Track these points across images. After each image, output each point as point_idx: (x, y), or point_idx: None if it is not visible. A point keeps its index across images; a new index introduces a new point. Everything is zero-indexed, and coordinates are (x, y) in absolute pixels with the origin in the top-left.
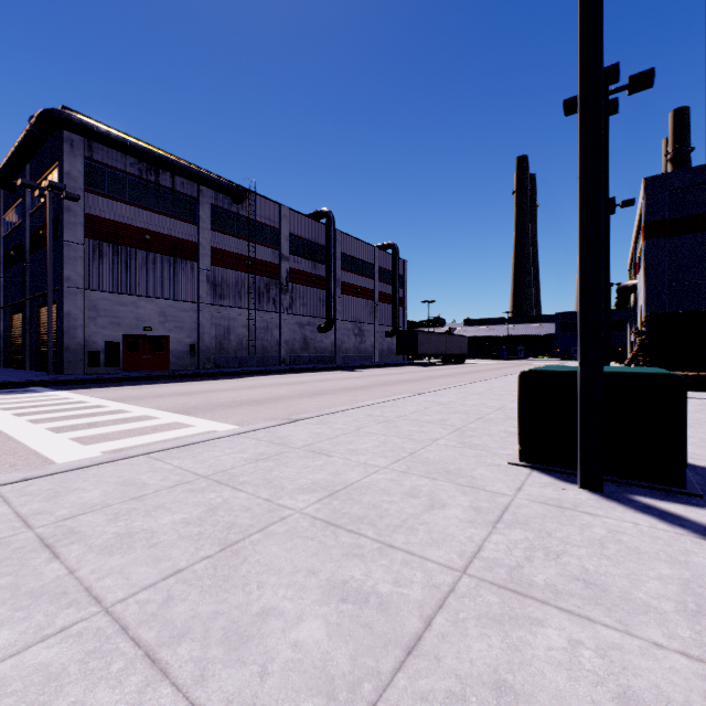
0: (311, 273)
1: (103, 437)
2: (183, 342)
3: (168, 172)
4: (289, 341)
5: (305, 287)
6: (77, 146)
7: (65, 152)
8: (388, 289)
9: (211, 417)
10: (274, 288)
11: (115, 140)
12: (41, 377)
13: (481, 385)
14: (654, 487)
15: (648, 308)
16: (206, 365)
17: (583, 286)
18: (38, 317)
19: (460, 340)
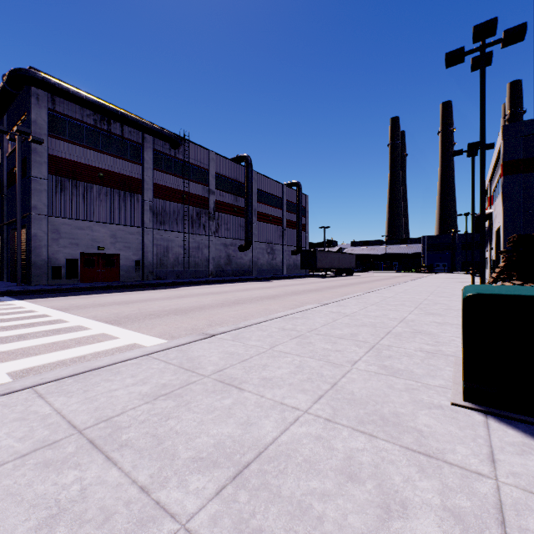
0: (233, 204)
1: (22, 352)
2: (130, 259)
3: (118, 122)
4: (216, 258)
5: (228, 215)
6: (42, 99)
7: (32, 104)
8: (294, 217)
9: (137, 328)
10: (204, 216)
11: (73, 95)
12: (9, 288)
13: (375, 295)
14: None
15: (505, 231)
16: (149, 277)
17: None
18: (13, 238)
19: (349, 257)
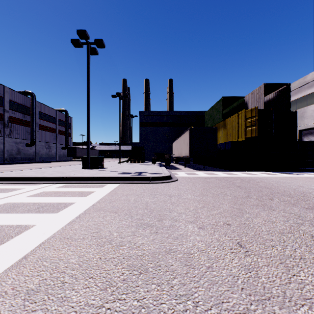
0: (22, 119)
1: None
2: None
3: None
4: (9, 150)
5: (18, 125)
6: None
7: None
8: (63, 129)
9: None
10: (0, 125)
11: None
12: None
13: None
14: (95, 168)
15: (140, 144)
16: None
17: (87, 146)
18: None
19: (95, 151)
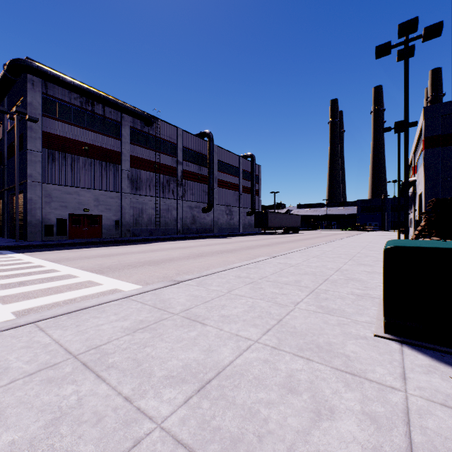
0: (198, 173)
1: (23, 295)
2: (111, 219)
3: (100, 104)
4: (183, 218)
5: (193, 182)
6: (37, 84)
7: (28, 89)
8: (249, 184)
9: (117, 276)
10: (172, 183)
11: (63, 81)
12: (9, 243)
13: (316, 249)
14: None
15: (426, 195)
16: (127, 234)
17: None
18: (12, 202)
19: (296, 217)
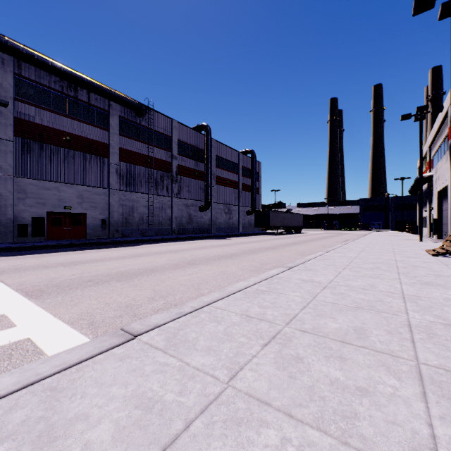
0: (194, 168)
1: None
2: (97, 218)
3: (84, 90)
4: (178, 217)
5: (189, 179)
6: (8, 64)
7: None
8: (248, 181)
9: (55, 304)
10: (167, 179)
11: (38, 60)
12: None
13: (337, 255)
14: None
15: None
16: (115, 235)
17: None
18: None
19: (298, 217)
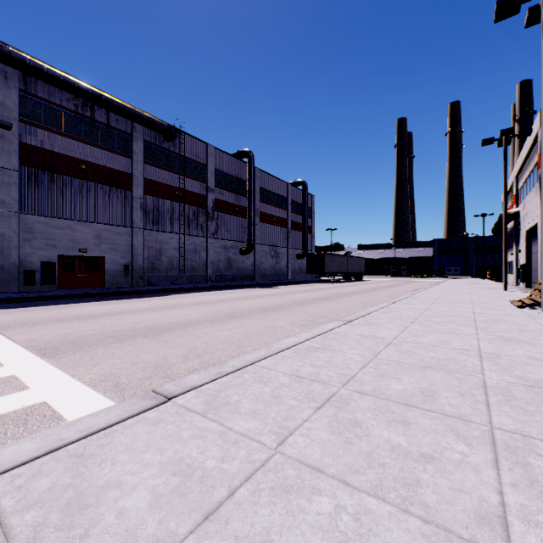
0: (234, 203)
1: None
2: (118, 262)
3: (103, 109)
4: (215, 262)
5: (228, 215)
6: (11, 78)
7: None
8: (299, 219)
9: (73, 363)
10: (201, 216)
11: (48, 74)
12: None
13: (405, 307)
14: None
15: None
16: (139, 283)
17: None
18: None
19: (358, 261)
